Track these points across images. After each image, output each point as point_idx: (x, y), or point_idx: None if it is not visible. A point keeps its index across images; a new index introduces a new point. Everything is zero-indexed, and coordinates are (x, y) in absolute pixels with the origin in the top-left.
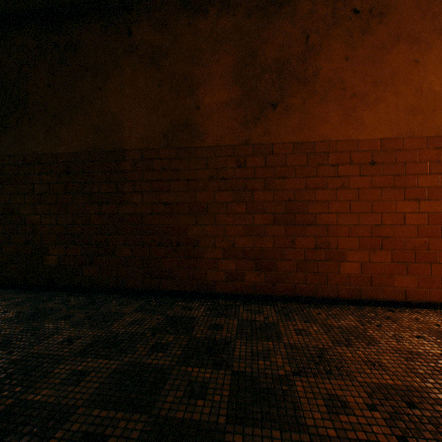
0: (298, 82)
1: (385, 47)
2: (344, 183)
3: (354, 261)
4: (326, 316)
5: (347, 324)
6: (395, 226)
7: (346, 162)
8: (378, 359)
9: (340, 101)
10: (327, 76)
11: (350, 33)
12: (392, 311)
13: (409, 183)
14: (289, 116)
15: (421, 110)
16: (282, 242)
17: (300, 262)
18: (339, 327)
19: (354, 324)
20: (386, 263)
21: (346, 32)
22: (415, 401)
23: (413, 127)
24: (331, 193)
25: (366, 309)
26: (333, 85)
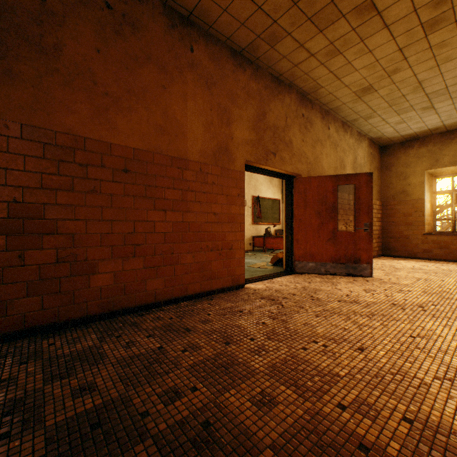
0: (30, 46)
1: (139, 60)
2: (96, 187)
3: (108, 272)
4: (62, 344)
5: (84, 346)
6: (147, 233)
7: (98, 164)
8: (95, 380)
9: (91, 94)
10: (75, 58)
11: (103, 25)
12: (143, 314)
13: (159, 194)
14: (16, 86)
15: (168, 132)
16: (3, 259)
17: (34, 283)
18: (70, 355)
19: (93, 343)
20: (139, 270)
21: (98, 21)
22: (104, 417)
23: (162, 145)
24: (80, 196)
25: (117, 320)
26: (82, 72)
